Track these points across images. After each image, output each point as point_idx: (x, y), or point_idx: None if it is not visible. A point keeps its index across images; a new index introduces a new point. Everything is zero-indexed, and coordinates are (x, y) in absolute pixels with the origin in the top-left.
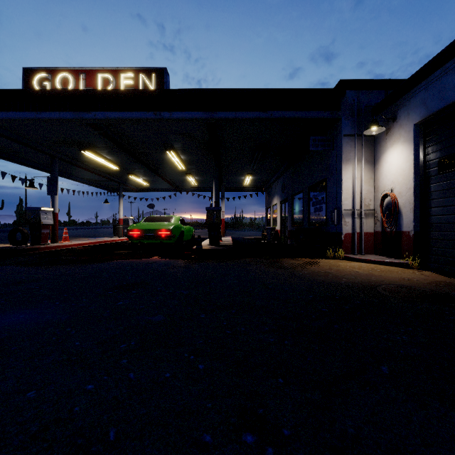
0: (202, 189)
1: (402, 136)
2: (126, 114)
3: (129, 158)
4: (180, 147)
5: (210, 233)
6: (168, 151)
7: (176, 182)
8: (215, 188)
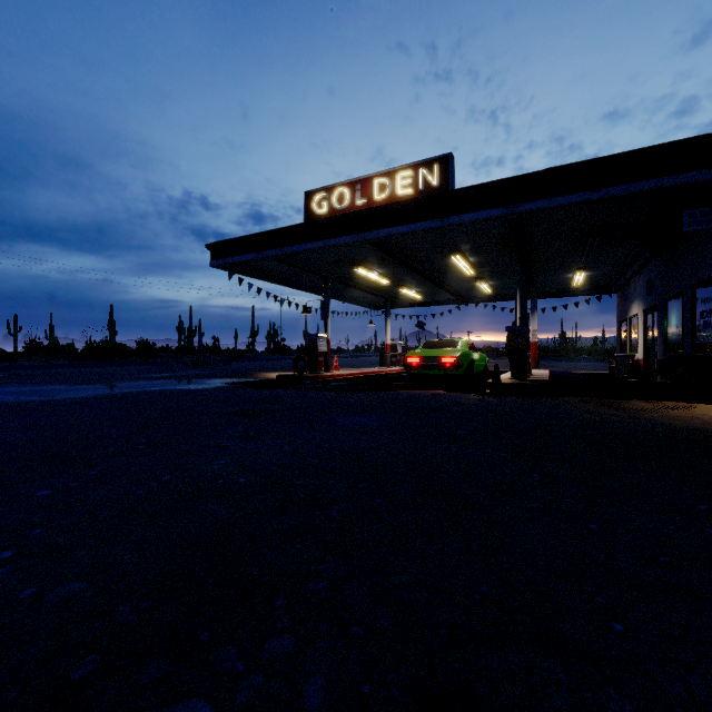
0: (500, 297)
1: None
2: (409, 227)
3: (402, 269)
4: (468, 248)
5: (511, 362)
6: (453, 255)
7: (460, 291)
8: (519, 298)
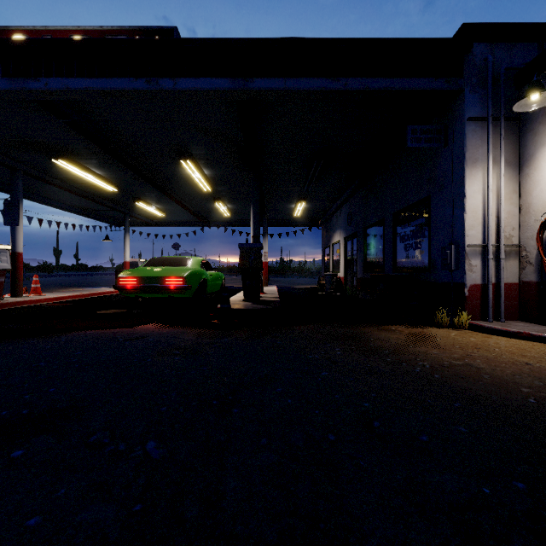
0: (239, 222)
1: None
2: (100, 83)
3: (128, 173)
4: (200, 154)
5: (245, 283)
6: (184, 160)
7: (202, 212)
8: (253, 215)
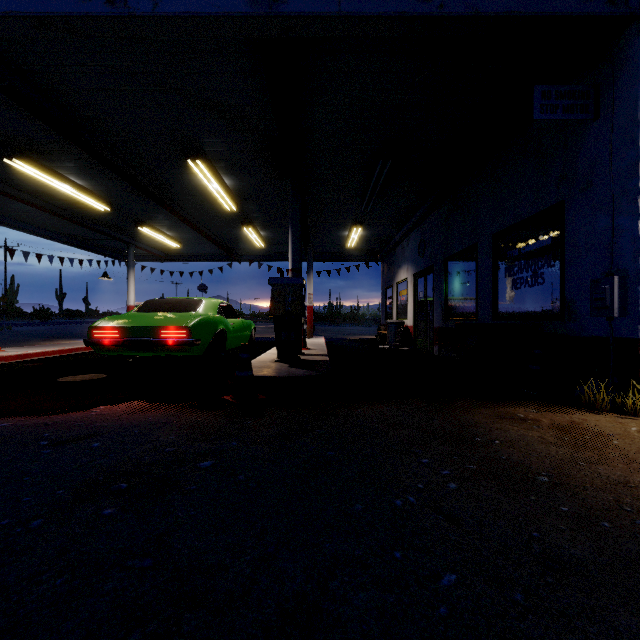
0: (276, 256)
1: None
2: (29, 4)
3: (121, 183)
4: (216, 152)
5: (278, 335)
6: (193, 160)
7: (229, 242)
8: (291, 240)
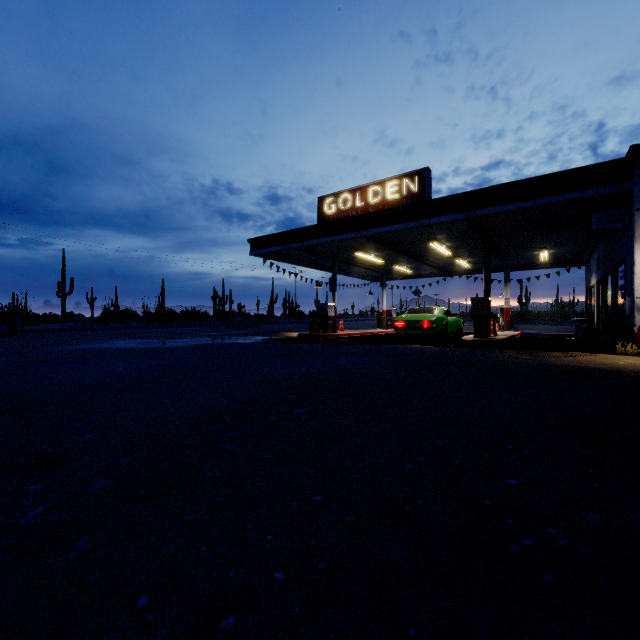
0: (481, 270)
1: None
2: (394, 227)
3: (393, 252)
4: (443, 237)
5: (475, 325)
6: (431, 242)
7: (444, 266)
8: (484, 275)
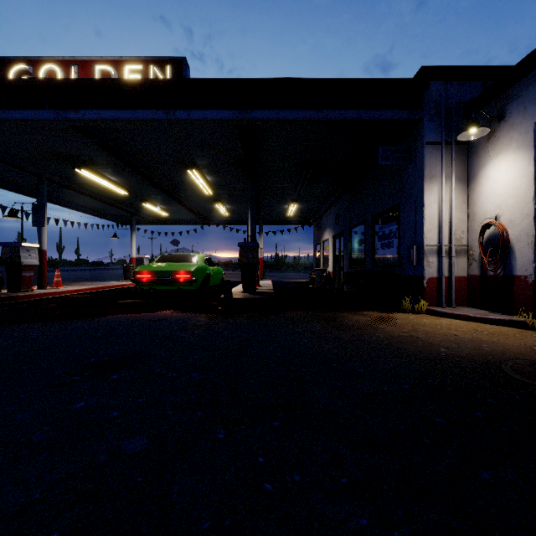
0: (236, 221)
1: (514, 141)
2: (127, 114)
3: (139, 179)
4: (204, 164)
5: (243, 277)
6: (190, 169)
7: (203, 212)
8: (250, 217)
